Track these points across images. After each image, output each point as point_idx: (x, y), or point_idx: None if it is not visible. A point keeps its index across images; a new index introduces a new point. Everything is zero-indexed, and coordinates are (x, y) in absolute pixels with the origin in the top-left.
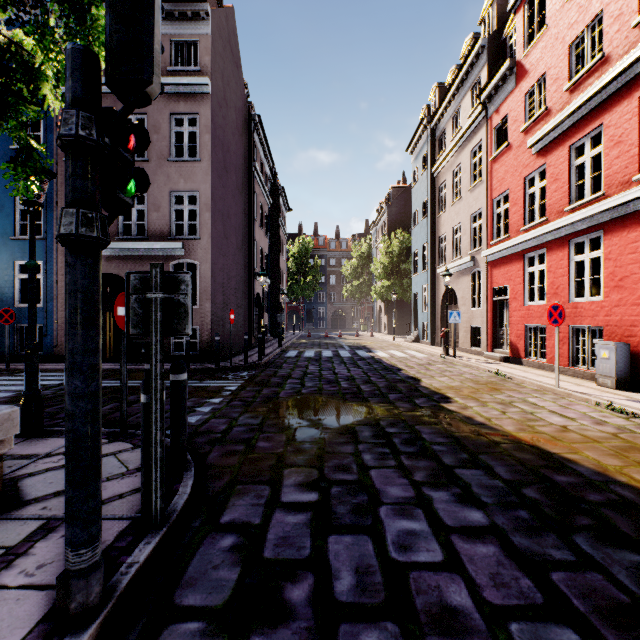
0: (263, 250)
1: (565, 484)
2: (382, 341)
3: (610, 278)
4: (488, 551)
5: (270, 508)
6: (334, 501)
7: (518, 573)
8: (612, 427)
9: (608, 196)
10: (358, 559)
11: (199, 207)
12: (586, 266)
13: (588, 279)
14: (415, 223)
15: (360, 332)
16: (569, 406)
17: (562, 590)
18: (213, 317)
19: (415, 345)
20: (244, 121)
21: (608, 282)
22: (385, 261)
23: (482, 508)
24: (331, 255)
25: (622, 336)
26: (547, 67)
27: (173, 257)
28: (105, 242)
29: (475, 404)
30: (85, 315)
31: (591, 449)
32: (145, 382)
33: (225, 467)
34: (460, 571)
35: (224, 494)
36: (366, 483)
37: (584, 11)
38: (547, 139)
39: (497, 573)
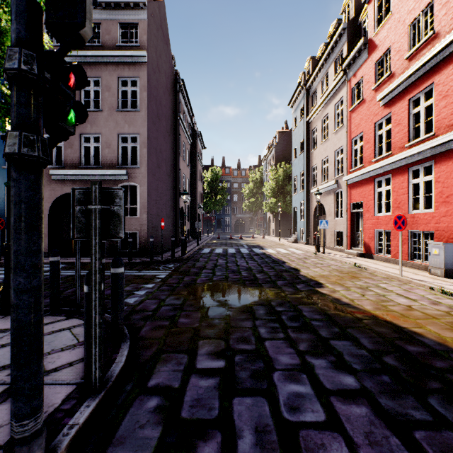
0: (186, 176)
1: (416, 353)
2: (271, 241)
3: (439, 196)
4: (361, 412)
5: (187, 373)
6: (237, 367)
7: (387, 432)
8: (445, 306)
9: (438, 135)
10: (257, 419)
11: (139, 145)
12: (421, 187)
13: (422, 196)
14: (294, 157)
15: (255, 235)
16: (411, 290)
17: (425, 448)
18: (149, 224)
19: (295, 244)
20: (172, 83)
21: (438, 198)
22: (273, 184)
23: (353, 373)
24: (234, 180)
25: (448, 238)
26: (392, 42)
27: (120, 181)
28: (46, 161)
29: (341, 288)
30: (27, 222)
31: (432, 324)
32: (87, 276)
33: (154, 339)
34: (340, 430)
35: (152, 361)
36: (262, 352)
37: (419, 0)
38: (392, 95)
39: (370, 432)
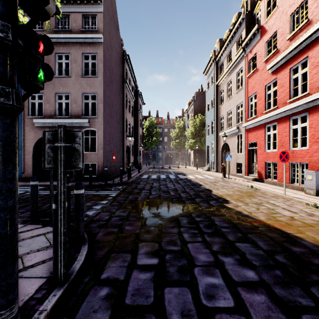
0: (130, 124)
1: (299, 253)
2: (191, 170)
3: (312, 137)
4: (261, 299)
5: (130, 269)
6: (167, 264)
7: (281, 315)
8: (318, 217)
9: (311, 94)
10: (182, 305)
11: (97, 101)
12: (298, 131)
13: (300, 138)
14: (207, 110)
15: (179, 165)
16: (292, 205)
17: None
18: (104, 158)
19: (208, 172)
20: (120, 58)
21: (311, 139)
22: (192, 129)
23: (253, 269)
24: (165, 127)
25: (318, 168)
26: (277, 28)
27: (83, 127)
28: (19, 108)
29: (242, 204)
30: (4, 156)
31: (309, 231)
32: (54, 196)
33: (106, 242)
34: (246, 314)
35: (104, 259)
36: (185, 252)
37: None
38: (277, 65)
39: (269, 315)
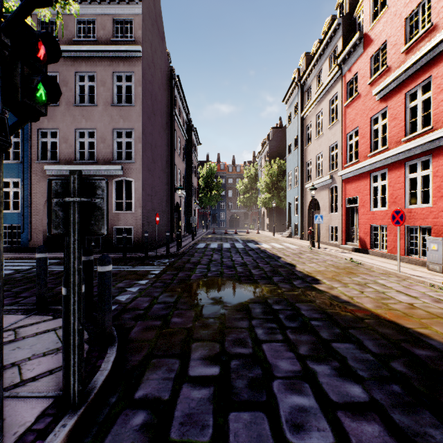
0: (181, 172)
1: (425, 358)
2: (265, 236)
3: (437, 190)
4: (373, 430)
5: (178, 382)
6: (233, 375)
7: None
8: None
9: (436, 129)
10: (256, 440)
11: (134, 139)
12: (418, 181)
13: (420, 191)
14: (289, 153)
15: (249, 230)
16: (410, 287)
17: None
18: (144, 219)
19: (289, 239)
20: (167, 79)
21: (436, 193)
22: (267, 180)
23: (360, 382)
24: (229, 176)
25: None
26: (388, 36)
27: (115, 176)
28: (4, 142)
29: (339, 285)
30: None
31: (437, 324)
32: (65, 277)
33: (144, 341)
34: None
35: (140, 368)
36: (259, 357)
37: None
38: (388, 89)
39: None
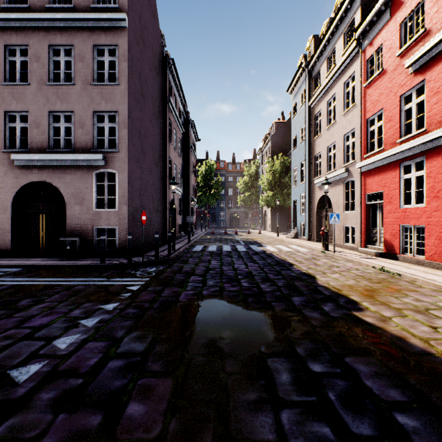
0: (177, 167)
1: None
2: (268, 237)
3: None
4: None
5: None
6: None
7: None
8: None
9: None
10: None
11: (118, 124)
12: None
13: None
14: (294, 146)
15: (250, 230)
16: None
17: None
18: (130, 218)
19: (295, 240)
20: (160, 62)
21: None
22: (270, 177)
23: None
24: (229, 174)
25: None
26: None
27: (95, 167)
28: None
29: (391, 313)
30: None
31: None
32: None
33: None
34: None
35: None
36: None
37: None
38: (427, 56)
39: None
